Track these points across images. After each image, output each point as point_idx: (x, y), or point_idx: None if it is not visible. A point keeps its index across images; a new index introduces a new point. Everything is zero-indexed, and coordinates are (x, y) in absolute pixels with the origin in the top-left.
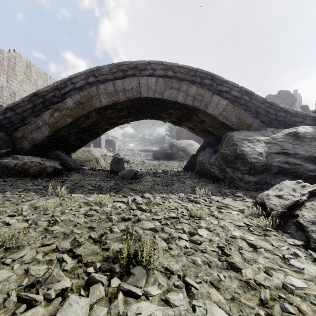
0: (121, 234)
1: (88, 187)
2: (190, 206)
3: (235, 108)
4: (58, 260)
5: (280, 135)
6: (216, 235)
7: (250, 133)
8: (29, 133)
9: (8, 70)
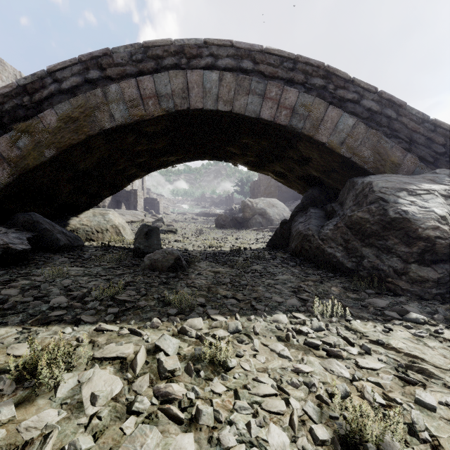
0: None
1: (55, 299)
2: (317, 369)
3: (370, 132)
4: None
5: None
6: None
7: (405, 178)
8: None
9: None
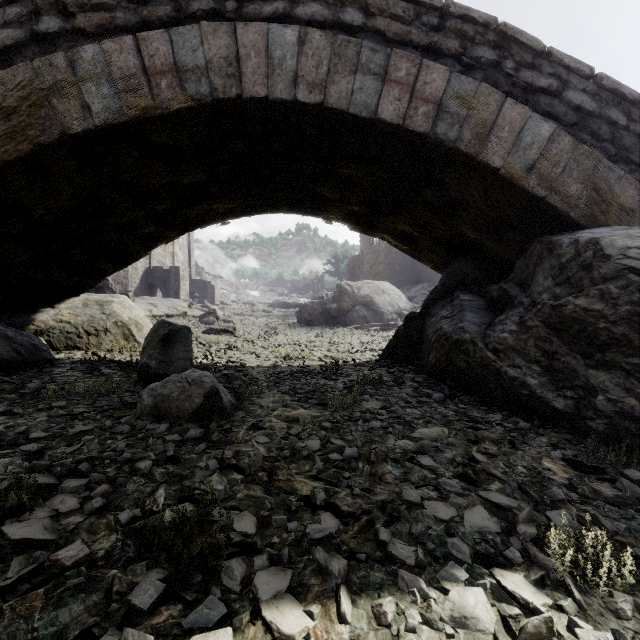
0: None
1: None
2: None
3: (581, 149)
4: None
5: None
6: None
7: None
8: None
9: None
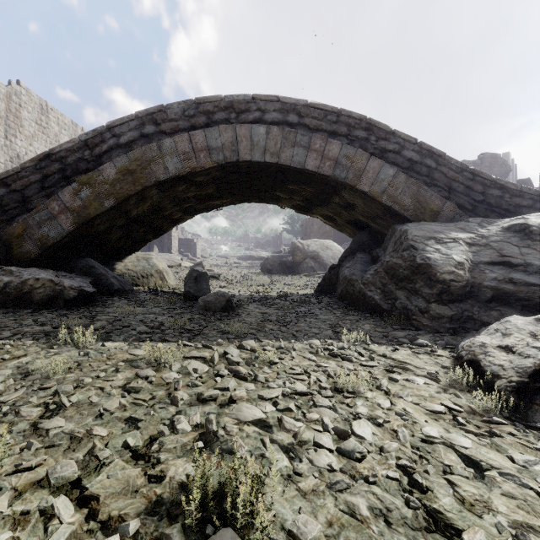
0: (194, 435)
1: (139, 327)
2: (332, 366)
3: (411, 181)
4: (41, 513)
5: (494, 230)
6: (390, 435)
7: (438, 227)
8: (36, 227)
9: (7, 117)
